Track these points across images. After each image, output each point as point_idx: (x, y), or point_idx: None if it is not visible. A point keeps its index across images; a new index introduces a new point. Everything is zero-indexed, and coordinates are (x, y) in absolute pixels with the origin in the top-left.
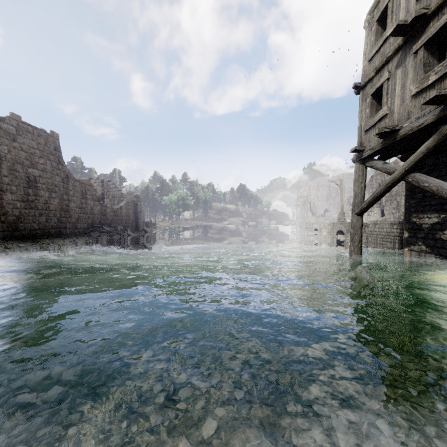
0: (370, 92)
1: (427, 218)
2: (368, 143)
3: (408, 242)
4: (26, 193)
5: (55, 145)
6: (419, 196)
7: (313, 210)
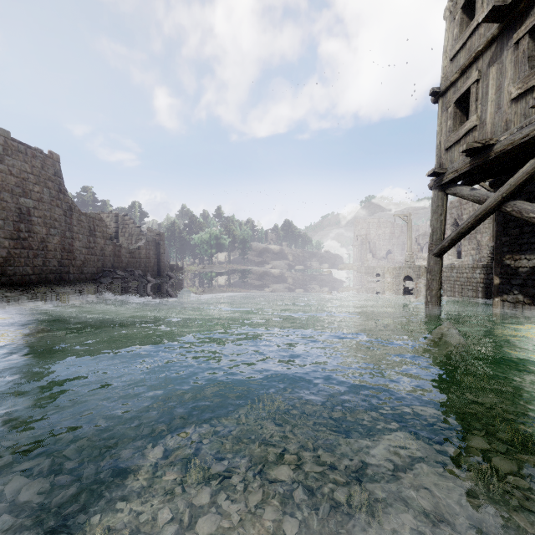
0: (453, 99)
1: (526, 260)
2: (450, 164)
3: (500, 291)
4: (16, 228)
5: (55, 169)
6: (514, 232)
7: (374, 251)
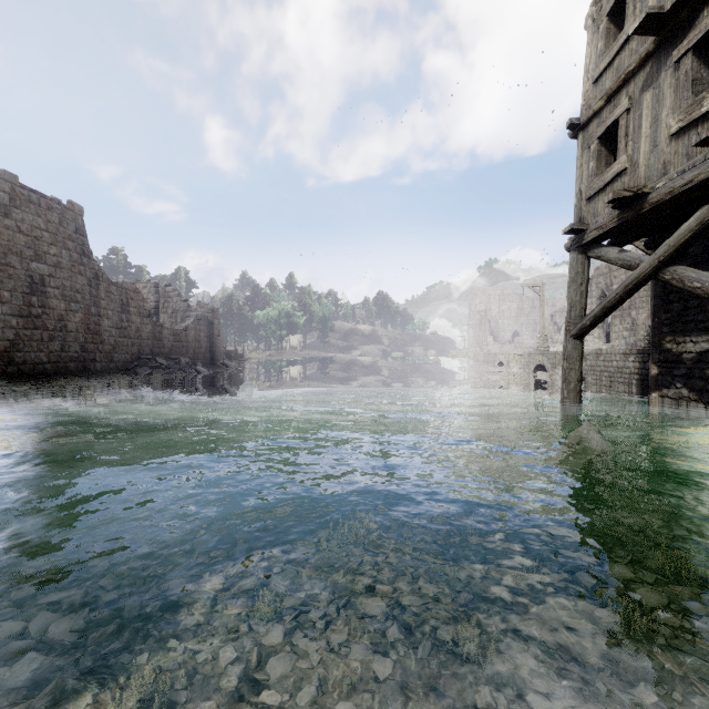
0: (596, 133)
1: (691, 344)
2: (593, 218)
3: (659, 383)
4: (26, 302)
5: (76, 225)
6: (677, 307)
7: (496, 333)
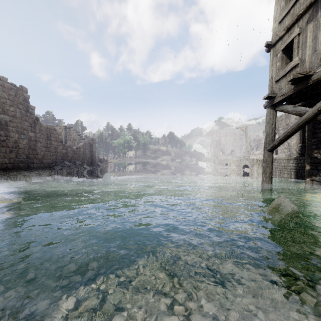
0: (281, 48)
1: None
2: (279, 91)
3: (310, 174)
4: None
5: (24, 97)
6: (320, 135)
7: (223, 150)
